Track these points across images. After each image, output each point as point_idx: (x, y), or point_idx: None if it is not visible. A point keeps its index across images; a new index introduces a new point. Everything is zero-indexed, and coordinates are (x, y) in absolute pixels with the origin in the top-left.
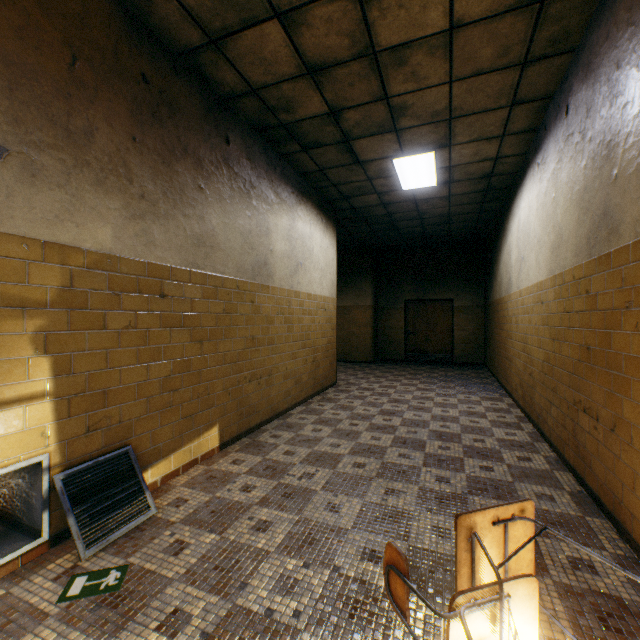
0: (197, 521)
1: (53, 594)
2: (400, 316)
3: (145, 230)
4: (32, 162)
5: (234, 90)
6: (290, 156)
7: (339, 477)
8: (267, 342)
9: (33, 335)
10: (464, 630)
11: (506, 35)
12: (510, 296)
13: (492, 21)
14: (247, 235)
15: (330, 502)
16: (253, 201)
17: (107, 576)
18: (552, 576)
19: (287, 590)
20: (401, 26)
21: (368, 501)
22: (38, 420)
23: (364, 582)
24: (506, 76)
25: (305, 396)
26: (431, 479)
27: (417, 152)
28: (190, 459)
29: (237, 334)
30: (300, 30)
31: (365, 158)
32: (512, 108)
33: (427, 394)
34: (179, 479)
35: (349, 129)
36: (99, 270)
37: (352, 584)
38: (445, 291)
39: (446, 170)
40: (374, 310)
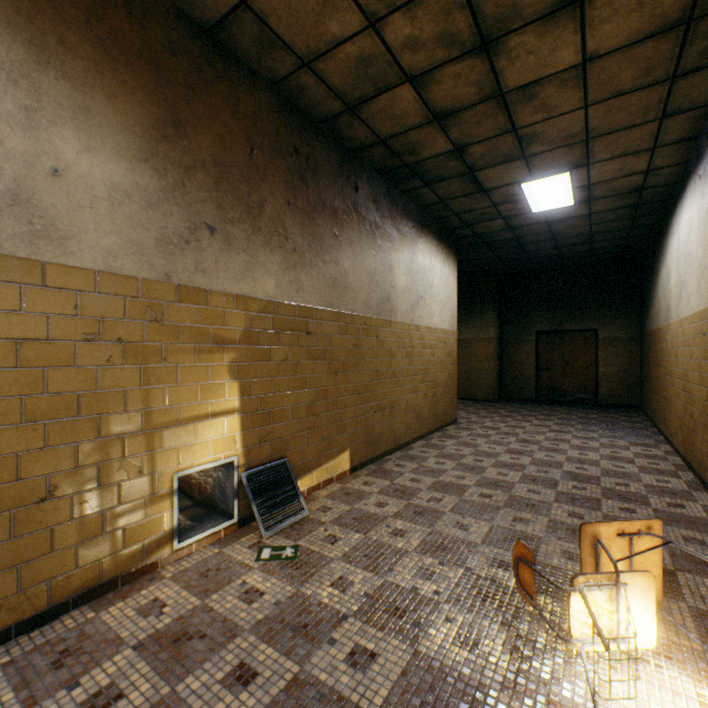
0: (343, 523)
1: (251, 556)
2: (530, 349)
3: (296, 278)
4: (228, 235)
5: (364, 143)
6: (411, 192)
7: (466, 503)
8: (390, 375)
9: (229, 365)
10: (581, 596)
11: (648, 57)
12: (669, 326)
13: (630, 48)
14: (372, 274)
15: (458, 522)
16: (378, 241)
17: (285, 550)
18: (687, 602)
19: (427, 577)
20: (530, 69)
21: (496, 525)
22: (232, 429)
23: (494, 581)
24: (652, 92)
25: (425, 431)
26: (562, 513)
27: (549, 174)
28: (328, 477)
29: (364, 367)
30: (429, 88)
31: (490, 186)
32: (662, 120)
33: (562, 436)
34: (320, 492)
35: (473, 162)
36: (267, 314)
37: (483, 581)
38: (587, 320)
39: (584, 188)
40: (498, 343)
